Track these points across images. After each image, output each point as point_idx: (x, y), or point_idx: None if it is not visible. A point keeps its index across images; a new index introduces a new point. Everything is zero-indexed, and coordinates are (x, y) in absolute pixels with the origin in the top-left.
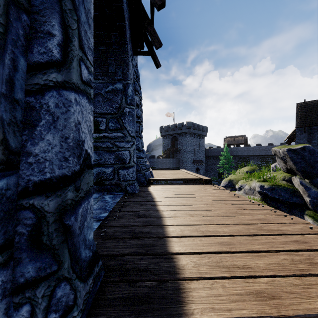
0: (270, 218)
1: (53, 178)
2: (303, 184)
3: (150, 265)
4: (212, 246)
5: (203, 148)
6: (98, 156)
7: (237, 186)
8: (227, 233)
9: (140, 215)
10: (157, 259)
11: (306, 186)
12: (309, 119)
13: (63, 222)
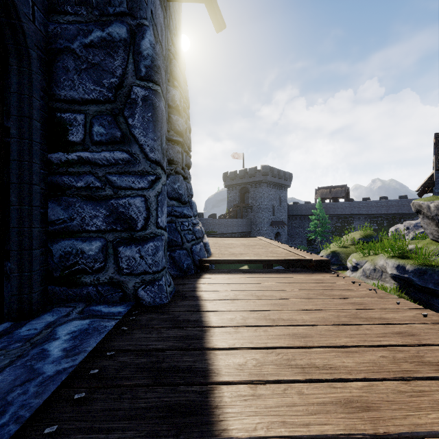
0: None
1: None
2: None
3: None
4: None
5: (285, 204)
6: (65, 211)
7: (350, 264)
8: None
9: None
10: None
11: None
12: None
13: None
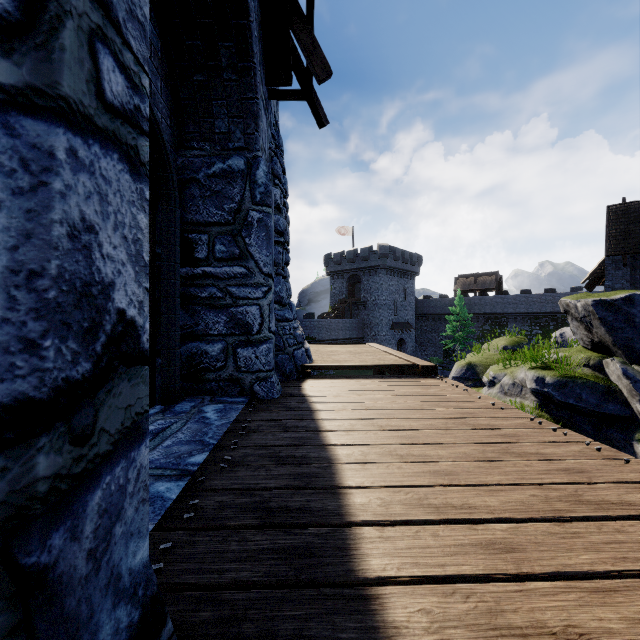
0: (590, 467)
1: None
2: (629, 375)
3: (308, 622)
4: (467, 556)
5: (412, 298)
6: (192, 318)
7: (486, 378)
8: (498, 513)
9: (283, 457)
10: (327, 602)
11: (636, 379)
12: (634, 240)
13: (14, 562)
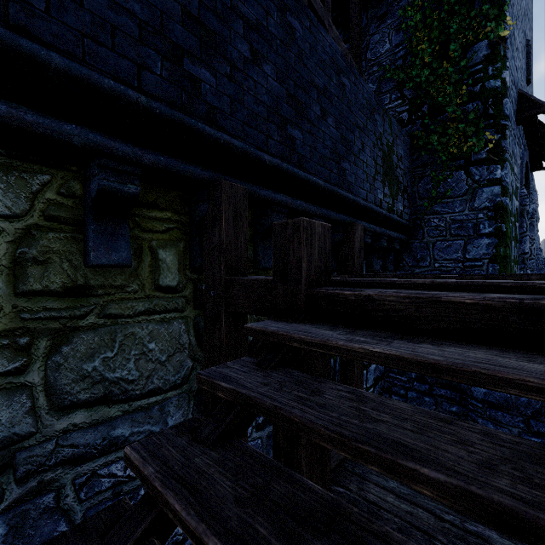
0: None
1: (525, 252)
2: None
3: None
4: None
5: None
6: None
7: None
8: None
9: None
10: None
11: None
12: None
13: (527, 260)
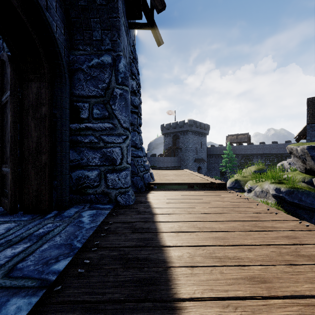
0: None
1: None
2: None
3: None
4: None
5: (205, 146)
6: (78, 155)
7: (246, 188)
8: None
9: (129, 260)
10: None
11: None
12: None
13: None
